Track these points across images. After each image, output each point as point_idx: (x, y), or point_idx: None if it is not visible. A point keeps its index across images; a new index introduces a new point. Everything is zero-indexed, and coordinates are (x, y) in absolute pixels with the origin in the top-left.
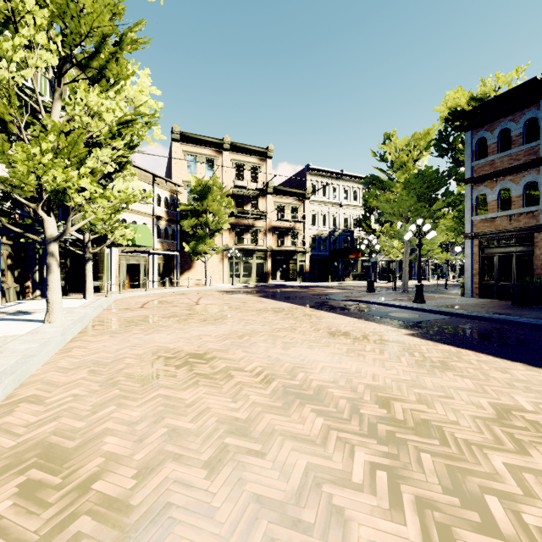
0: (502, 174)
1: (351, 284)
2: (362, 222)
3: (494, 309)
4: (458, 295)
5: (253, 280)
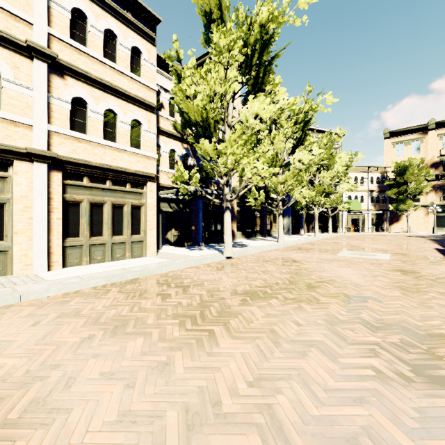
0: None
1: None
2: None
3: None
4: None
5: None
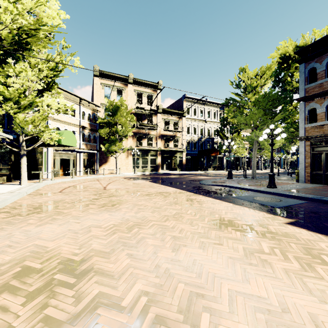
0: None
1: (212, 172)
2: (220, 132)
3: None
4: (291, 180)
5: (148, 170)
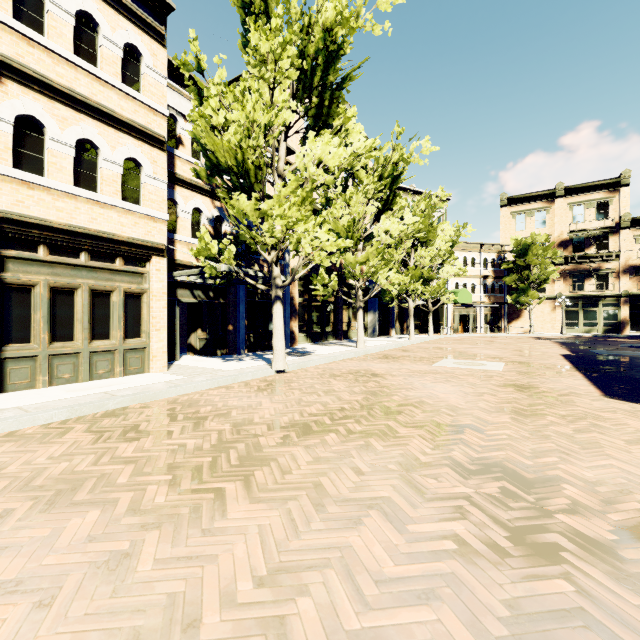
0: None
1: None
2: None
3: None
4: None
5: (598, 330)
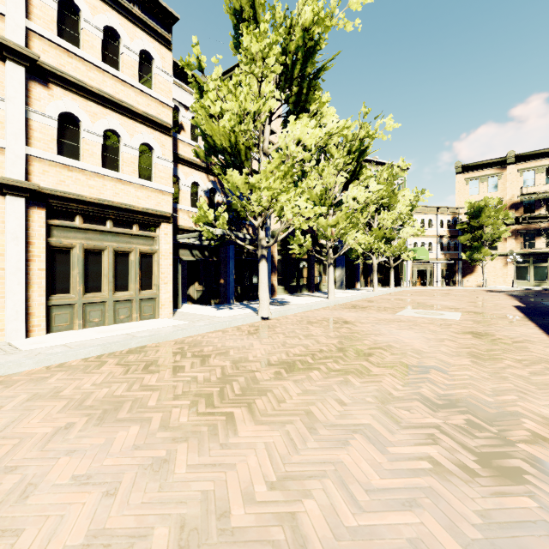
0: None
1: None
2: None
3: None
4: None
5: (548, 284)
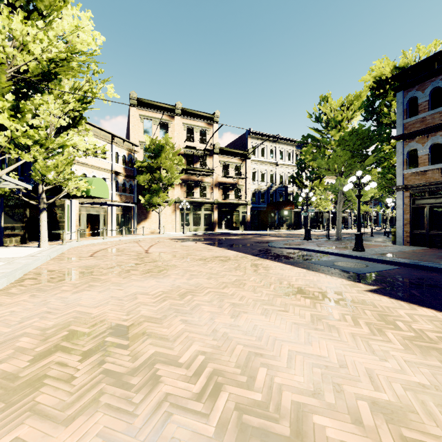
0: (434, 129)
1: (286, 232)
2: (296, 178)
3: (436, 258)
4: (387, 242)
5: (202, 229)
